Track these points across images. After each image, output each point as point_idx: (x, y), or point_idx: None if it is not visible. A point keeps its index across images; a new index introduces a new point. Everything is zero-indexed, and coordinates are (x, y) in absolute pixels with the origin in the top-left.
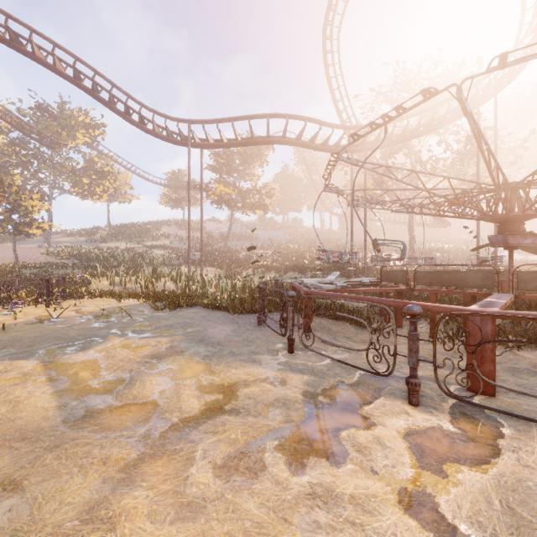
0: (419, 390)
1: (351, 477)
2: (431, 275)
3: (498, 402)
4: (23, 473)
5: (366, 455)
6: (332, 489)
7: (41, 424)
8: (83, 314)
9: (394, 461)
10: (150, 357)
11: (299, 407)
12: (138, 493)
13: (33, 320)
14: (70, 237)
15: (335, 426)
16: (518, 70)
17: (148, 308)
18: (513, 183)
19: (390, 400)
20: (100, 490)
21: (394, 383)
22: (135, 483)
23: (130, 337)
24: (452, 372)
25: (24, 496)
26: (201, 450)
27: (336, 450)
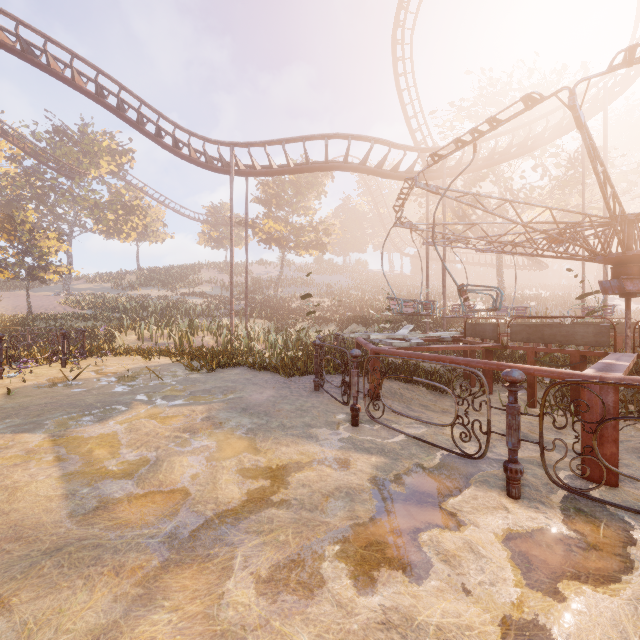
0: (520, 479)
1: (436, 598)
2: (529, 329)
3: (624, 494)
4: (12, 587)
5: (455, 566)
6: (412, 616)
7: (42, 519)
8: (104, 375)
9: (493, 576)
10: (182, 430)
11: (366, 498)
12: (157, 617)
13: (44, 383)
14: (93, 284)
15: (413, 525)
16: (634, 77)
17: (183, 368)
18: (631, 215)
19: (483, 491)
20: (109, 612)
21: (487, 466)
22: (155, 602)
23: (159, 405)
24: (565, 456)
25: (11, 619)
26: (241, 556)
27: (415, 560)
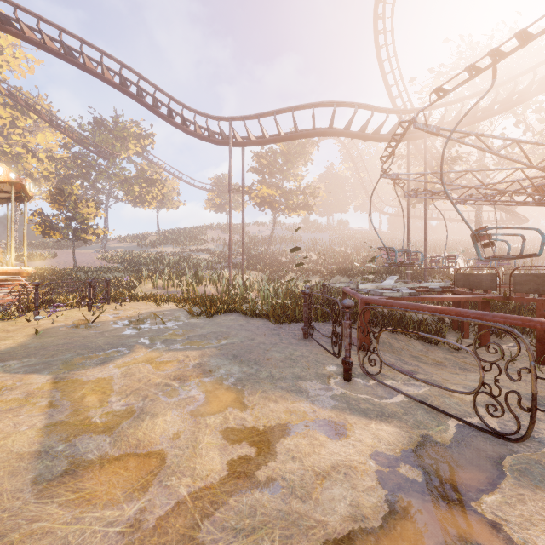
0: None
1: None
2: (538, 280)
3: None
4: None
5: None
6: None
7: (2, 485)
8: (120, 318)
9: None
10: (172, 377)
11: (371, 485)
12: None
13: (70, 325)
14: (124, 243)
15: (442, 542)
16: None
17: (186, 313)
18: None
19: (528, 487)
20: None
21: (518, 446)
22: None
23: (157, 349)
24: None
25: None
26: None
27: None
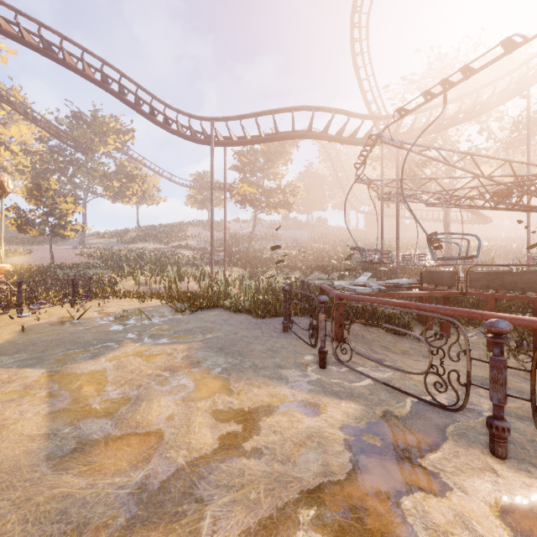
0: (507, 437)
1: None
2: (489, 277)
3: None
4: None
5: None
6: None
7: (20, 461)
8: (104, 315)
9: None
10: (163, 368)
11: (339, 450)
12: None
13: (55, 322)
14: (103, 239)
15: (392, 487)
16: None
17: (170, 309)
18: None
19: (463, 446)
20: None
21: (461, 417)
22: None
23: (146, 343)
24: None
25: None
26: (210, 516)
27: (400, 535)
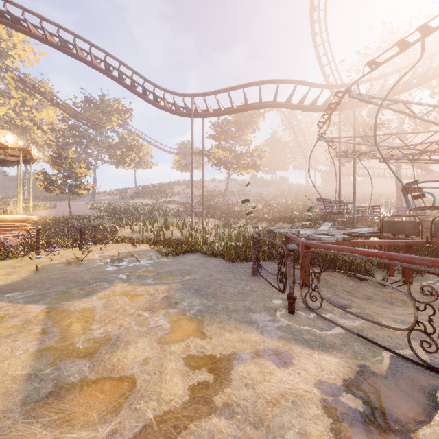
0: None
1: None
2: None
3: None
4: None
5: None
6: None
7: None
8: (103, 257)
9: None
10: (144, 308)
11: (316, 414)
12: None
13: (64, 262)
14: (109, 196)
15: None
16: None
17: (156, 253)
18: None
19: None
20: None
21: None
22: None
23: (132, 283)
24: None
25: None
26: None
27: None
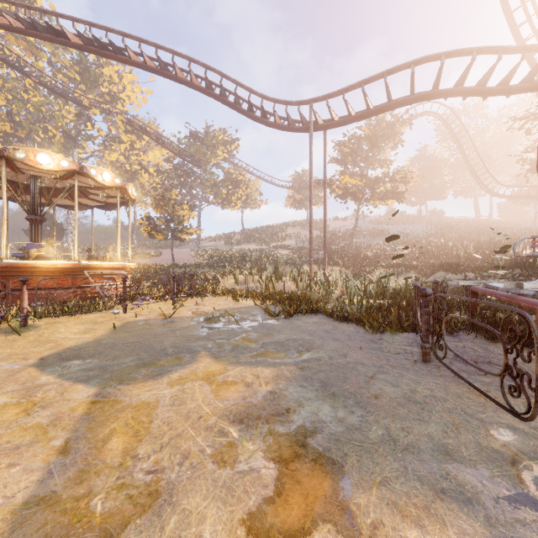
0: None
1: None
2: None
3: None
4: None
5: None
6: None
7: None
8: (196, 314)
9: None
10: (232, 415)
11: None
12: None
13: (150, 319)
14: (214, 242)
15: None
16: None
17: (263, 312)
18: None
19: None
20: None
21: None
22: None
23: (223, 359)
24: None
25: None
26: None
27: None
